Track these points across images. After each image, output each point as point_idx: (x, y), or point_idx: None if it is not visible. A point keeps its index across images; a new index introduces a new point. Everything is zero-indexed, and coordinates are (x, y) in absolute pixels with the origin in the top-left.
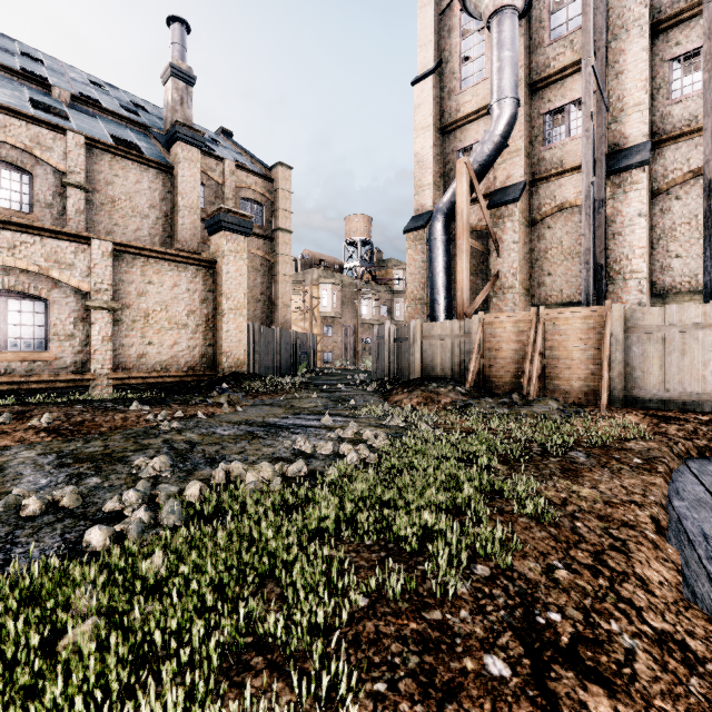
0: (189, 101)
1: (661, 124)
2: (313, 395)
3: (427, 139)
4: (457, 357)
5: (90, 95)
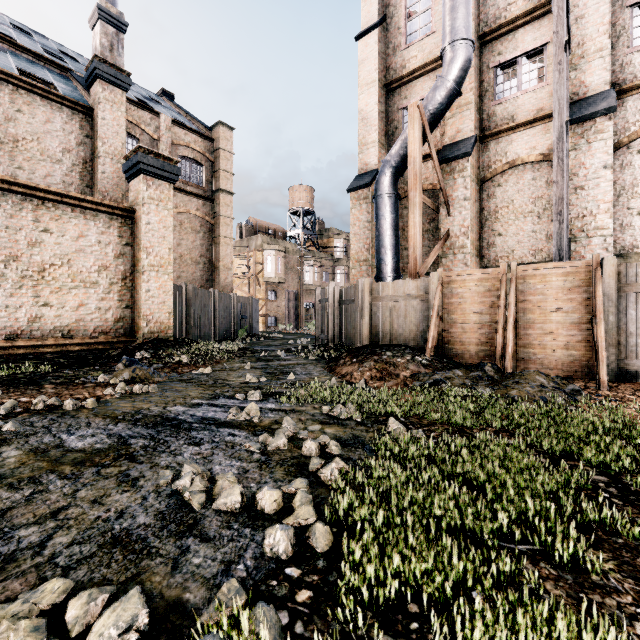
0: (120, 49)
1: (621, 73)
2: (245, 366)
3: (372, 95)
4: (412, 321)
5: (5, 32)
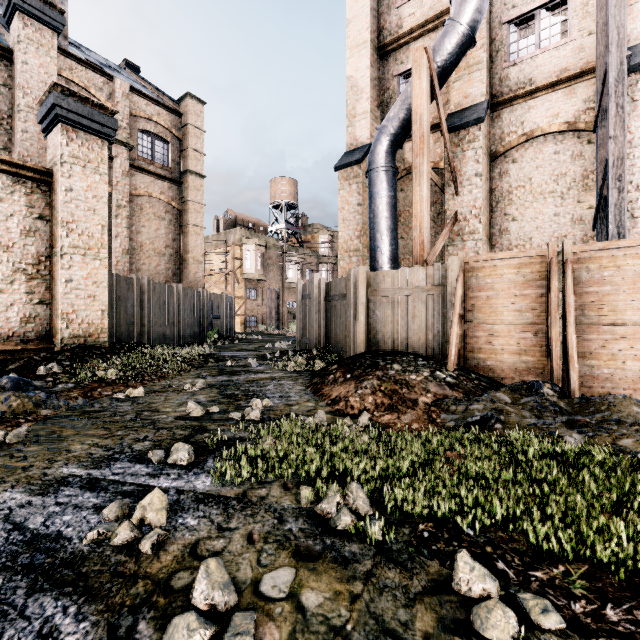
0: None
1: None
2: (197, 383)
3: (363, 58)
4: (422, 321)
5: None
